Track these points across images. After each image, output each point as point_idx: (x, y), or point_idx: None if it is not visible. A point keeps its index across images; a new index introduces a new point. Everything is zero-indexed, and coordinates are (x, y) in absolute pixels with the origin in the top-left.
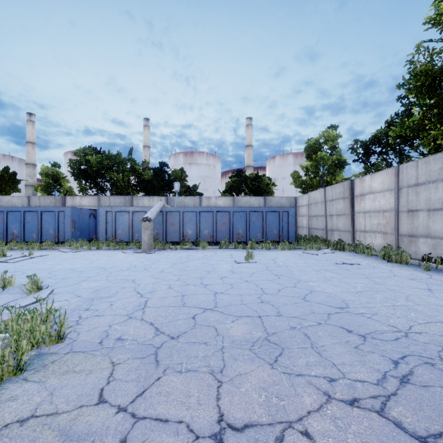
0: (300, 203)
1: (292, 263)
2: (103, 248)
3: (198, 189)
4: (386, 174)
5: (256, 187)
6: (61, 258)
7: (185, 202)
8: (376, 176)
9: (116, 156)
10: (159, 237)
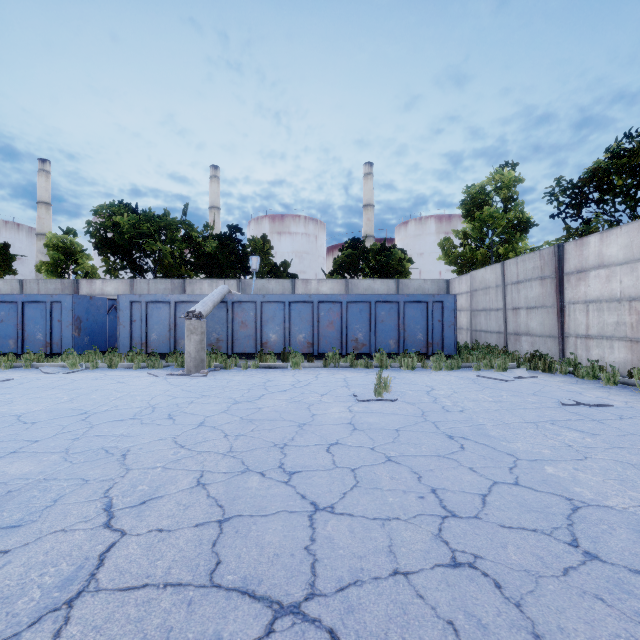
0: (456, 290)
1: (470, 401)
2: (120, 365)
3: (291, 271)
4: (638, 229)
5: (382, 266)
6: (27, 387)
7: (269, 288)
8: (613, 234)
9: (162, 218)
10: (221, 346)
